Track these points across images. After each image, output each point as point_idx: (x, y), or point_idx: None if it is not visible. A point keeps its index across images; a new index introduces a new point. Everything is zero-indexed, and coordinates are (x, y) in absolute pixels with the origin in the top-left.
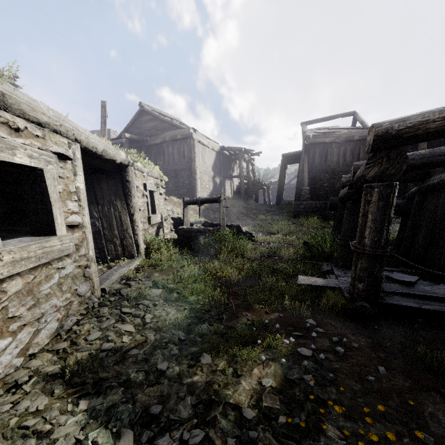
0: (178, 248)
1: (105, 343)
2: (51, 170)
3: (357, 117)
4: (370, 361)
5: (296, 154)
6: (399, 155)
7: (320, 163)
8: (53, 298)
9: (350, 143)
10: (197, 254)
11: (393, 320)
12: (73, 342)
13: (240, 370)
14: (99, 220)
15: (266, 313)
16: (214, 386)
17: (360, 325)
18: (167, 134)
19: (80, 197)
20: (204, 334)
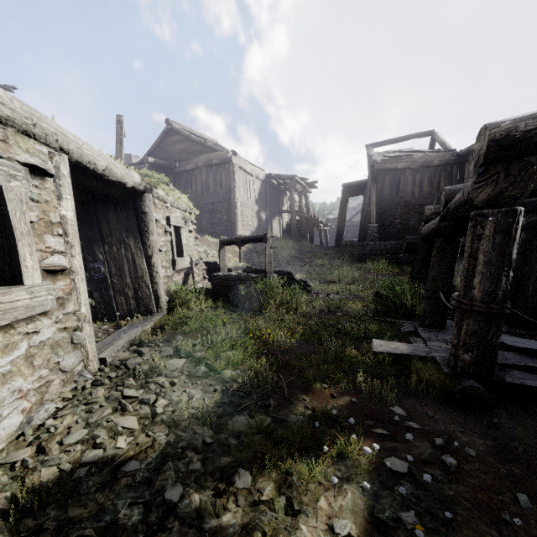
0: (211, 301)
1: (88, 450)
2: (16, 188)
3: (436, 138)
4: (500, 483)
5: (360, 183)
6: (524, 169)
7: (390, 194)
8: (15, 379)
9: (427, 169)
10: (236, 308)
11: (517, 407)
12: (41, 448)
13: (297, 502)
14: (106, 263)
15: (332, 396)
16: (255, 534)
17: (470, 415)
18: (200, 158)
19: (67, 231)
20: (241, 432)
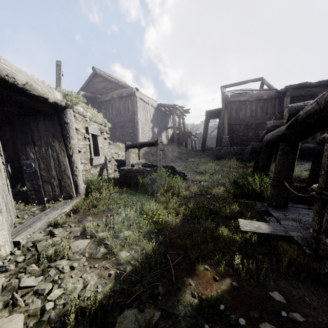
0: (118, 187)
1: None
2: None
3: (264, 82)
4: None
5: (217, 110)
6: None
7: (236, 117)
8: None
9: (260, 101)
10: (136, 192)
11: None
12: None
13: None
14: (36, 161)
15: (215, 280)
16: None
17: None
18: (114, 92)
19: None
20: None
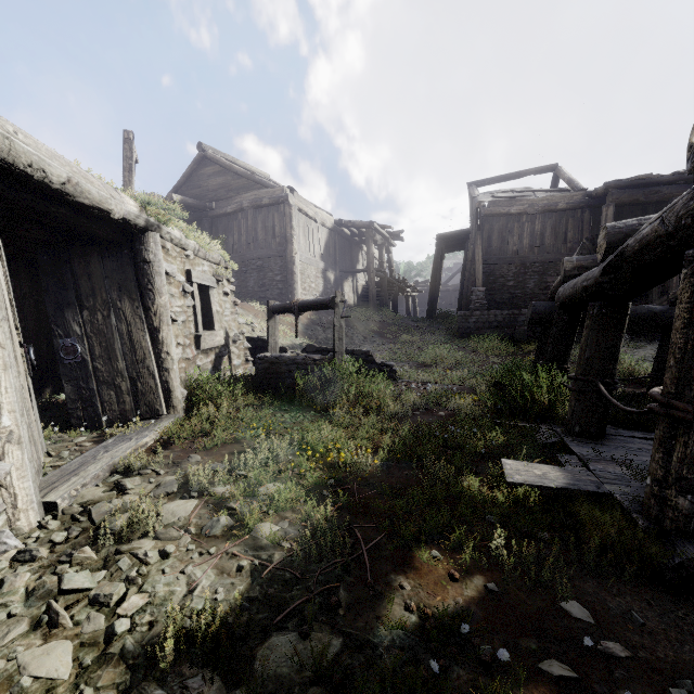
0: (254, 395)
1: None
2: None
3: (560, 174)
4: None
5: (460, 234)
6: None
7: (501, 247)
8: None
9: (551, 215)
10: (291, 406)
11: None
12: None
13: None
14: (85, 339)
15: (452, 578)
16: None
17: None
18: (245, 197)
19: None
20: (280, 680)
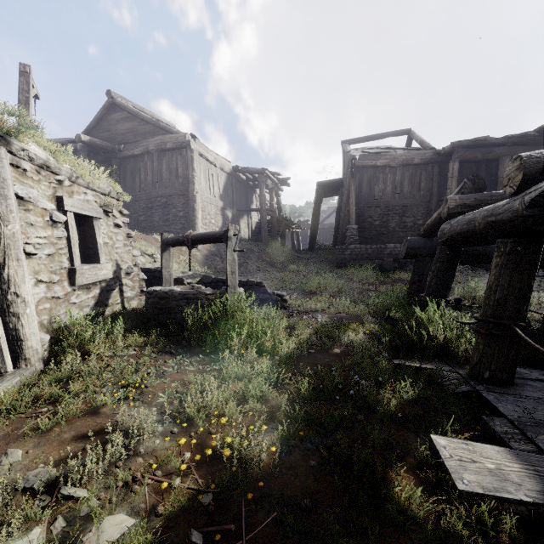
0: (140, 333)
1: None
2: None
3: (413, 136)
4: None
5: (335, 182)
6: None
7: (369, 193)
8: None
9: (408, 168)
10: (178, 346)
11: None
12: None
13: None
14: None
15: None
16: None
17: None
18: (151, 141)
19: None
20: None
